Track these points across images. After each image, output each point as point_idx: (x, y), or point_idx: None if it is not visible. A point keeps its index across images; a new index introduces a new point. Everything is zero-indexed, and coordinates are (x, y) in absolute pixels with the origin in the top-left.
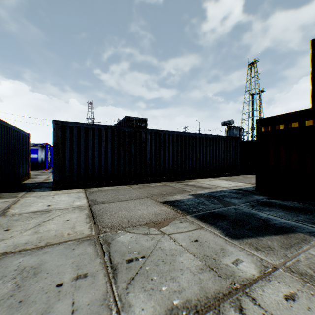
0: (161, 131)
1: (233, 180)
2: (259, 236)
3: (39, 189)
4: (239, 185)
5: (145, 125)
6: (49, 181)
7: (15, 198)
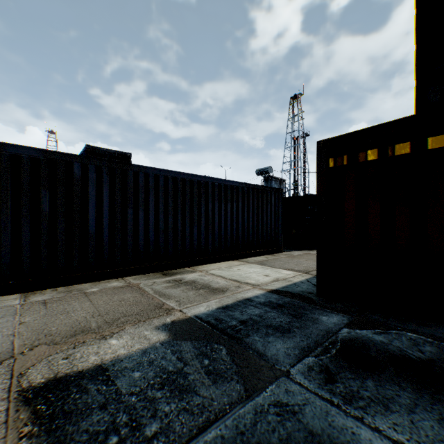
0: (126, 166)
1: (271, 265)
2: None
3: None
4: (284, 277)
5: None
6: None
7: None
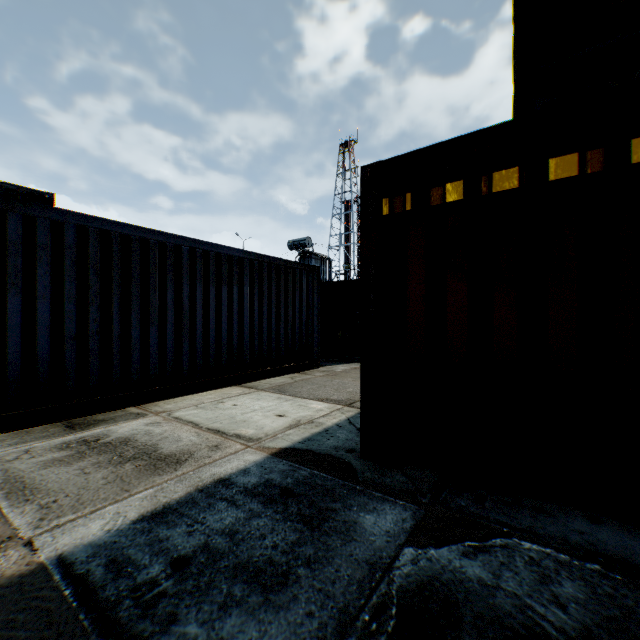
0: None
1: (296, 392)
2: None
3: None
4: (311, 416)
5: None
6: None
7: None
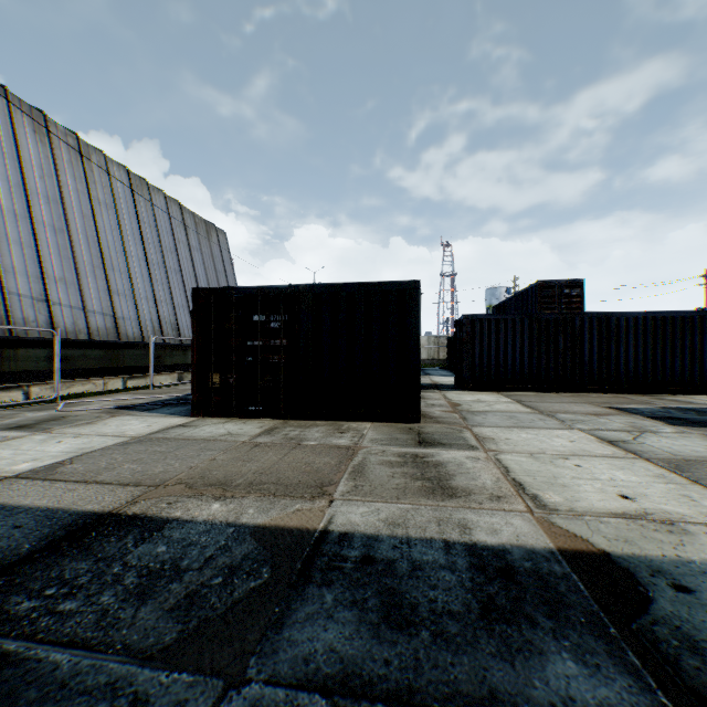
0: (609, 314)
1: None
2: (706, 428)
3: (445, 389)
4: None
5: (580, 292)
6: (441, 384)
7: (437, 393)
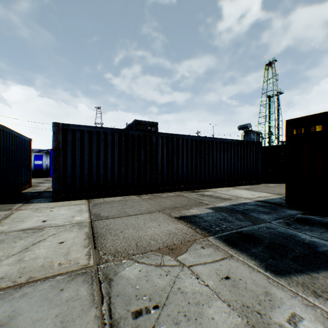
0: (173, 135)
1: (254, 190)
2: (311, 271)
3: (38, 199)
4: (264, 196)
5: (156, 129)
6: (51, 190)
7: (9, 210)
